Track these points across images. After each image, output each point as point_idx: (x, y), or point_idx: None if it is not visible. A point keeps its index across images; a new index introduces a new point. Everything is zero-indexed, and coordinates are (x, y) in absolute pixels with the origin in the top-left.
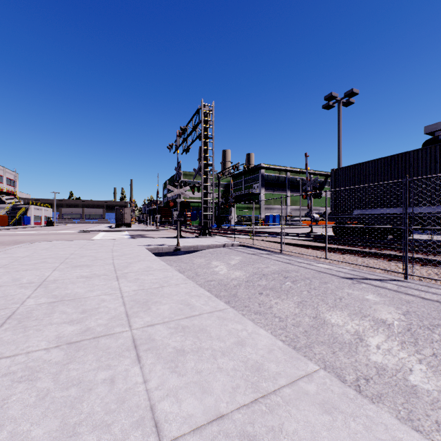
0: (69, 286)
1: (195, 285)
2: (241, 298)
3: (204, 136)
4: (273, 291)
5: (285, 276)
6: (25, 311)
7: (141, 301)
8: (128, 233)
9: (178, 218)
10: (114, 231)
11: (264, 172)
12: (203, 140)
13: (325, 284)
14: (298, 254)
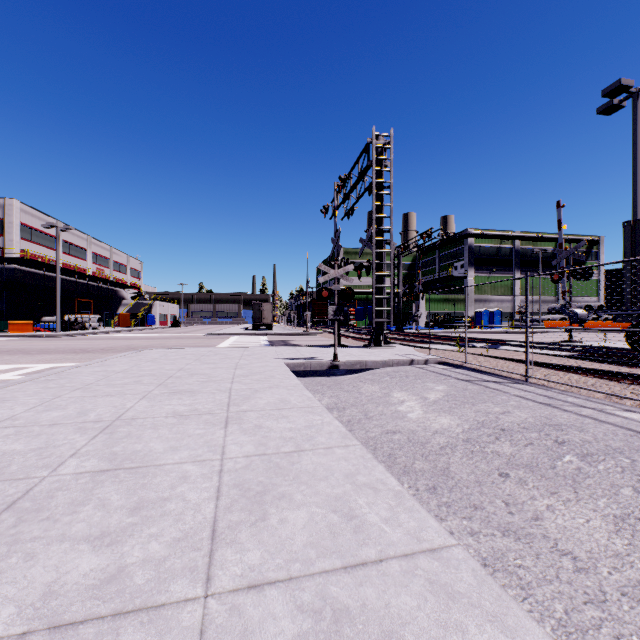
0: (146, 435)
1: (364, 454)
2: (460, 480)
3: (376, 185)
4: (535, 473)
5: (557, 440)
6: (45, 491)
7: (252, 489)
8: (267, 338)
9: (335, 316)
10: (249, 335)
11: (473, 242)
12: (375, 192)
13: None
14: (564, 386)
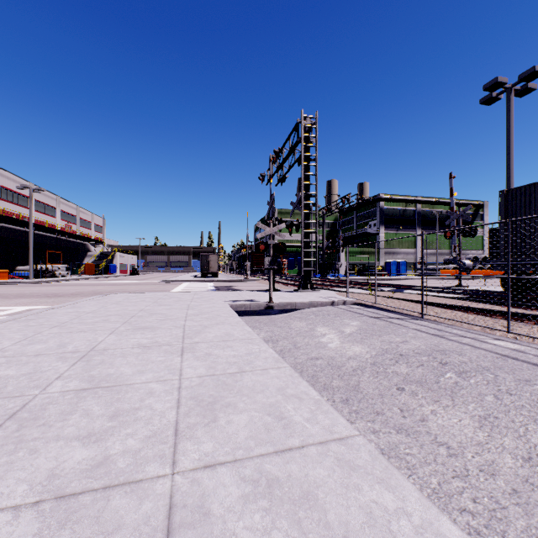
0: (117, 362)
1: (292, 373)
2: (367, 394)
3: (304, 158)
4: (424, 387)
5: (442, 361)
6: (38, 405)
7: (205, 400)
8: (213, 284)
9: (270, 265)
10: (198, 282)
11: (383, 205)
12: (303, 164)
13: (529, 385)
14: (451, 321)
